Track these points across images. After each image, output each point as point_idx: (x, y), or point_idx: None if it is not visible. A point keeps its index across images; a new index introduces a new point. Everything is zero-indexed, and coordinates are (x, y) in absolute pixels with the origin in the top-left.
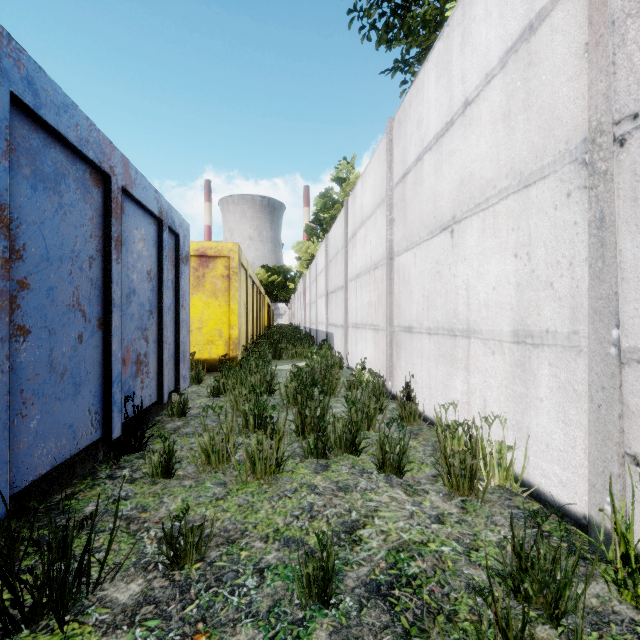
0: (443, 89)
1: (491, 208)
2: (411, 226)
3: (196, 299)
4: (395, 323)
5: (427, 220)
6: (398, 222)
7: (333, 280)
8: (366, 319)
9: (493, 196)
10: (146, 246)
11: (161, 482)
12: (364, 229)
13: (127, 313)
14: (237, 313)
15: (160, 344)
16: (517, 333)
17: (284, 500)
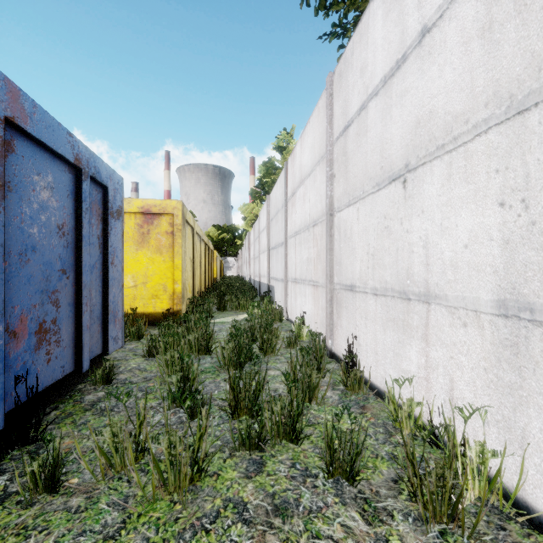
0: (393, 24)
1: (461, 148)
2: (353, 180)
3: (141, 255)
4: (335, 280)
5: (372, 172)
6: (339, 177)
7: (274, 237)
8: (305, 275)
9: (464, 133)
10: (56, 196)
11: (40, 501)
12: (303, 187)
13: (20, 274)
14: (181, 268)
15: (78, 307)
16: (504, 304)
17: (199, 538)
